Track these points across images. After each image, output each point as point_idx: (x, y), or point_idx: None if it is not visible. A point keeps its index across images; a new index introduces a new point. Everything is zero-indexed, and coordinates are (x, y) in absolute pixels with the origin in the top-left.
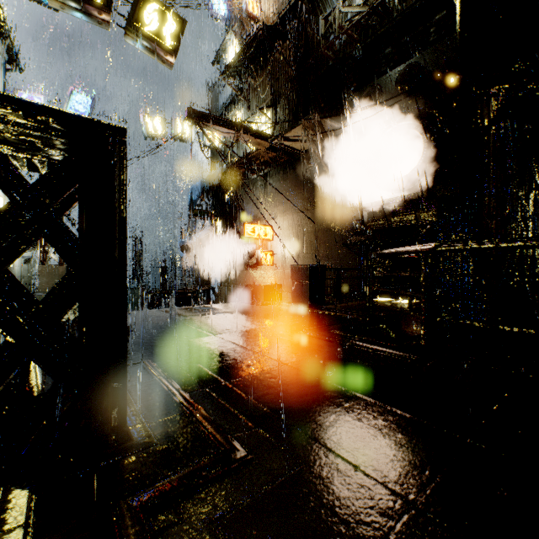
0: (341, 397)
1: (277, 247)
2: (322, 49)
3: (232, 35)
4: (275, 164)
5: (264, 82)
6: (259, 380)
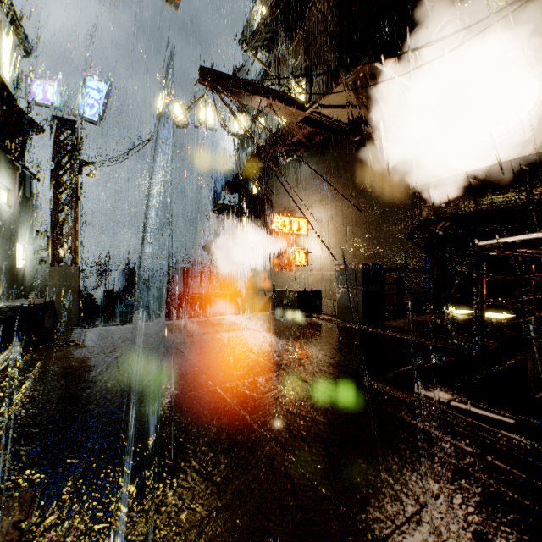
0: None
1: (312, 243)
2: None
3: (259, 6)
4: (310, 144)
5: (296, 50)
6: None
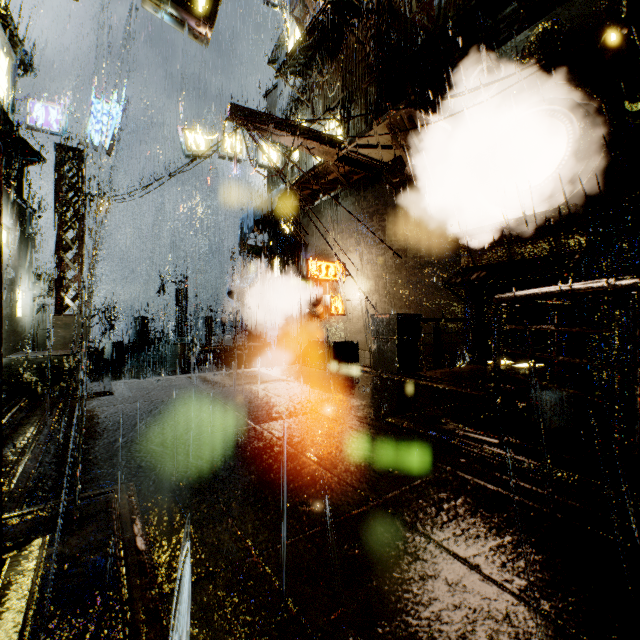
0: (521, 635)
1: (350, 291)
2: (415, 14)
3: (292, 24)
4: (348, 183)
5: (333, 78)
6: (324, 551)
